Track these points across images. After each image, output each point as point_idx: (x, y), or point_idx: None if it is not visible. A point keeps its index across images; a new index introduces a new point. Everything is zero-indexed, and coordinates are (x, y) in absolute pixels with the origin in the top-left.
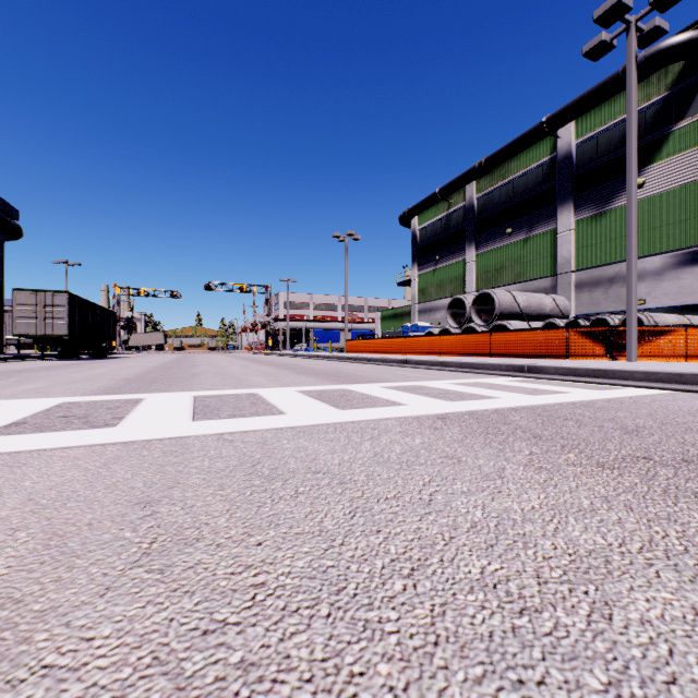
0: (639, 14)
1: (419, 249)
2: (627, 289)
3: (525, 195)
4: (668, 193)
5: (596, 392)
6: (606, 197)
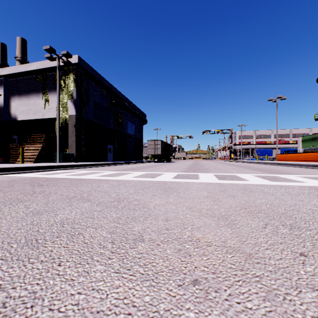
0: None
1: None
2: None
3: None
4: None
5: None
6: None
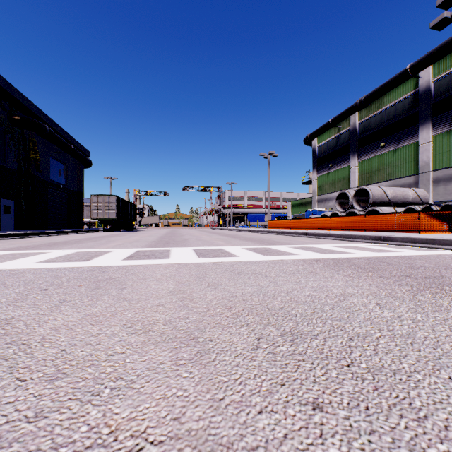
0: None
1: (317, 159)
2: None
3: (394, 119)
4: None
5: (420, 251)
6: None
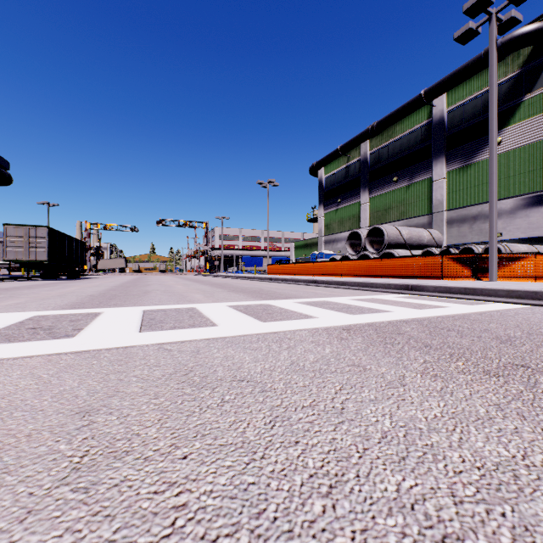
0: (499, 7)
1: (324, 193)
2: (489, 224)
3: (407, 151)
4: (519, 149)
5: (468, 306)
6: (471, 153)
